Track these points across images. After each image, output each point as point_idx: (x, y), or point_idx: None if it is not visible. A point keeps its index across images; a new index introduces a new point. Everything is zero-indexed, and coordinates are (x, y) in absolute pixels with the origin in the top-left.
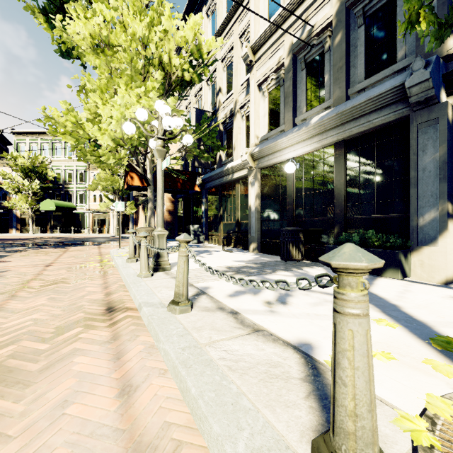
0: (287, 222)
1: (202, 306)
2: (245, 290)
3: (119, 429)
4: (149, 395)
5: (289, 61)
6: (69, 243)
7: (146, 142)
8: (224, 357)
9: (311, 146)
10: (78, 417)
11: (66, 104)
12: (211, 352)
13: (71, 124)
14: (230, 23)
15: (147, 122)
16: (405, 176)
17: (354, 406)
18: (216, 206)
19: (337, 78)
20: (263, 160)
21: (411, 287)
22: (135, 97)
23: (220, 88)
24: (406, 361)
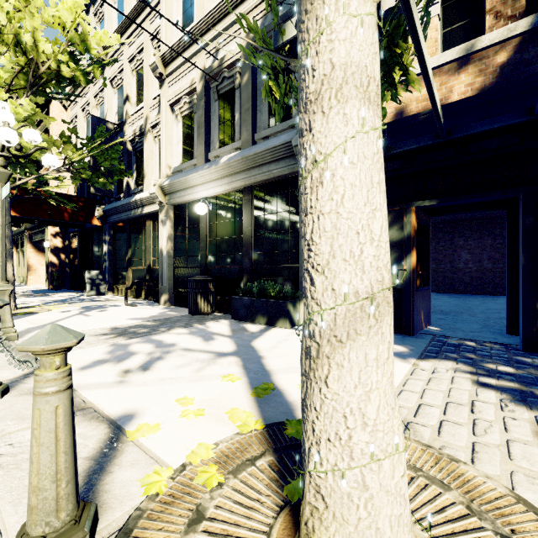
0: (200, 270)
1: (25, 389)
2: (110, 358)
3: None
4: None
5: (202, 88)
6: None
7: None
8: (2, 453)
9: (221, 188)
10: None
11: None
12: None
13: None
14: (139, 17)
15: None
16: (298, 229)
17: (38, 481)
18: (123, 246)
19: (245, 119)
20: (175, 195)
21: (293, 335)
22: None
23: (128, 96)
24: (218, 414)
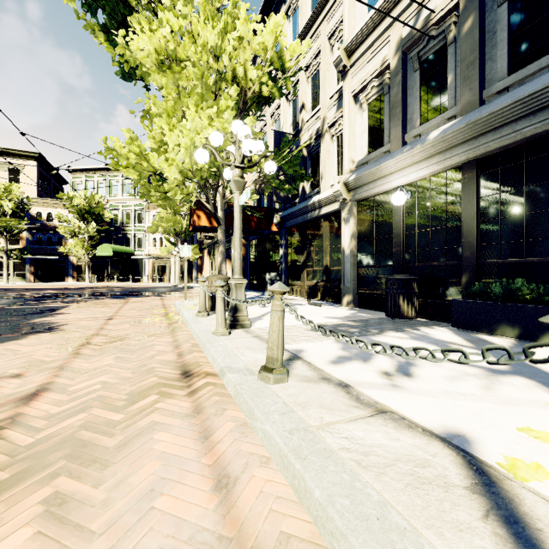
0: (393, 269)
1: (300, 375)
2: (351, 356)
3: (223, 536)
4: (253, 491)
5: (397, 62)
6: (128, 293)
7: (217, 173)
8: (346, 446)
9: (428, 170)
10: (169, 513)
11: (129, 132)
12: (327, 439)
13: (135, 156)
14: (316, 22)
15: (220, 149)
16: None
17: None
18: (298, 249)
19: (466, 77)
20: (361, 190)
21: None
22: (207, 119)
23: (303, 104)
24: None
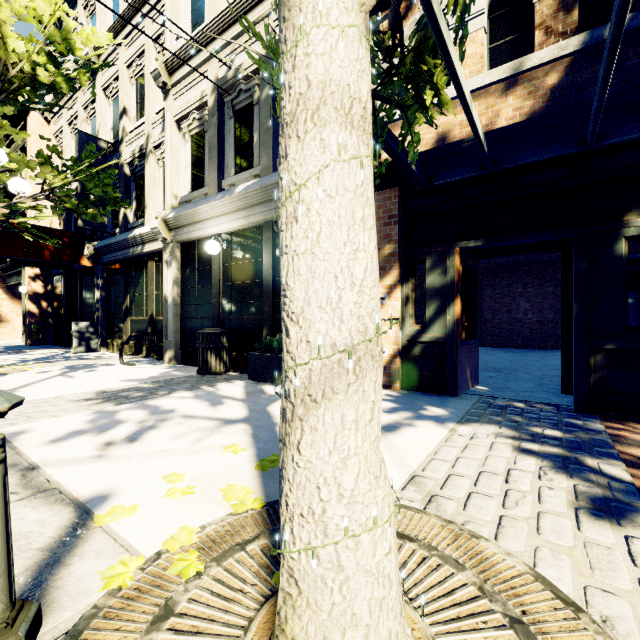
0: (212, 321)
1: None
2: (91, 428)
3: None
4: None
5: (214, 102)
6: None
7: None
8: None
9: (237, 222)
10: None
11: None
12: None
13: None
14: (139, 13)
15: None
16: None
17: None
18: (119, 292)
19: (264, 141)
20: (182, 231)
21: None
22: None
23: (125, 109)
24: (212, 492)
